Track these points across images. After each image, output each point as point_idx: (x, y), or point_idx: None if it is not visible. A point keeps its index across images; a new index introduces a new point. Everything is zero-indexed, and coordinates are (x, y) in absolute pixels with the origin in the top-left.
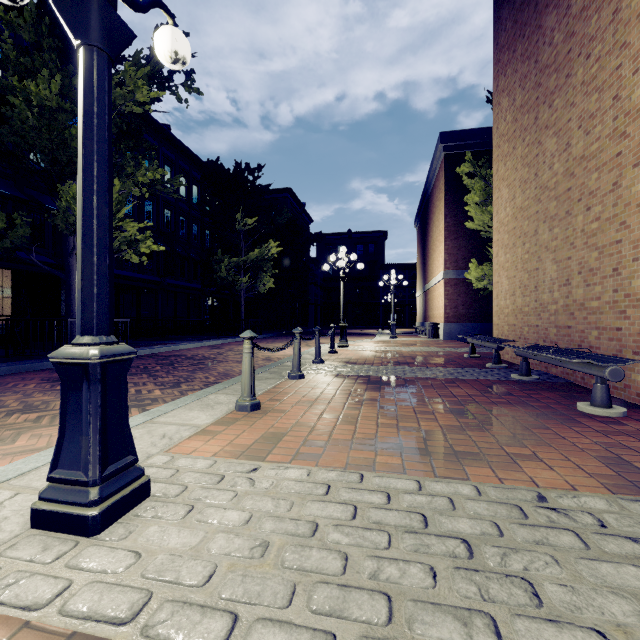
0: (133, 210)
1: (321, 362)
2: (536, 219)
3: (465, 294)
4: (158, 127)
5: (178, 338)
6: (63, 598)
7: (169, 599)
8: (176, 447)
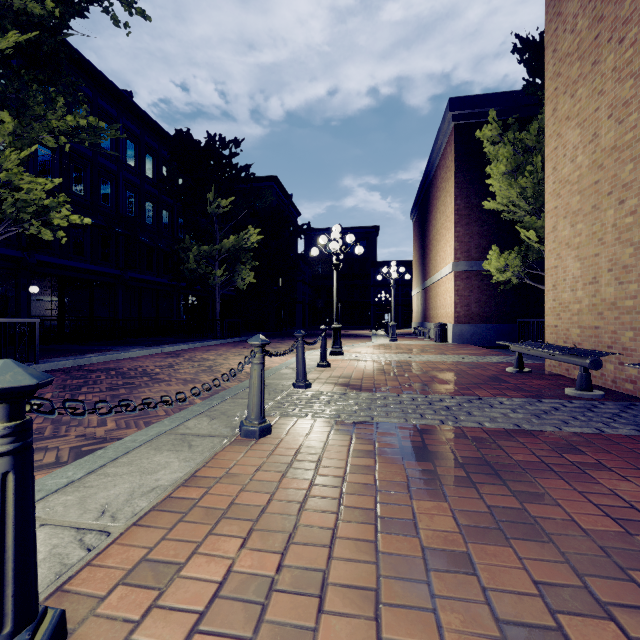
0: (84, 189)
1: (306, 386)
2: None
3: (479, 289)
4: (117, 93)
5: (137, 342)
6: None
7: None
8: None
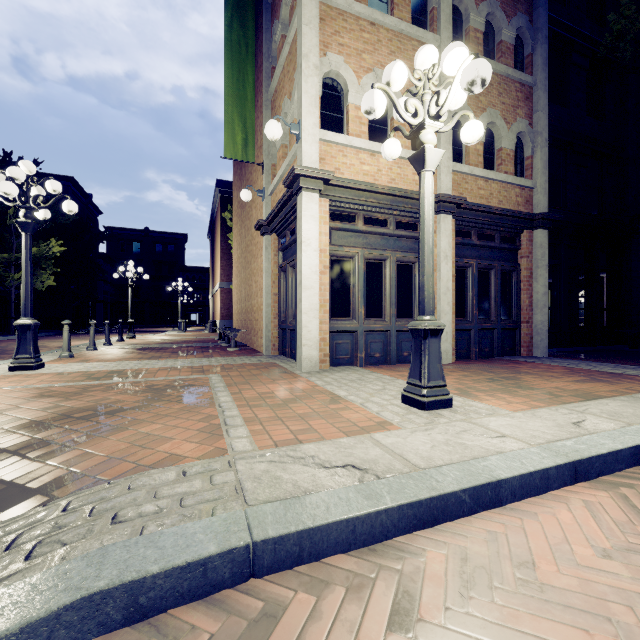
0: None
1: (110, 345)
2: (241, 265)
3: None
4: None
5: None
6: (41, 372)
7: (70, 370)
8: None
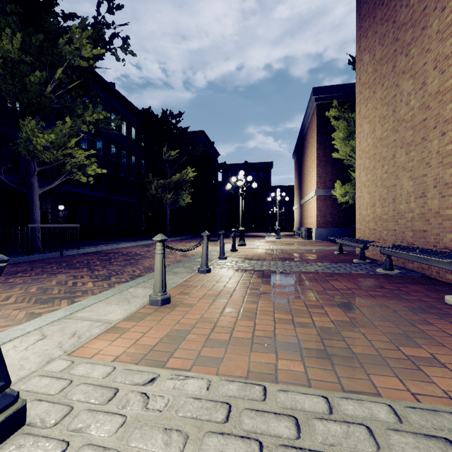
0: (87, 145)
1: (225, 258)
2: (394, 146)
3: (331, 207)
4: (106, 84)
5: (120, 239)
6: None
7: None
8: (82, 347)
